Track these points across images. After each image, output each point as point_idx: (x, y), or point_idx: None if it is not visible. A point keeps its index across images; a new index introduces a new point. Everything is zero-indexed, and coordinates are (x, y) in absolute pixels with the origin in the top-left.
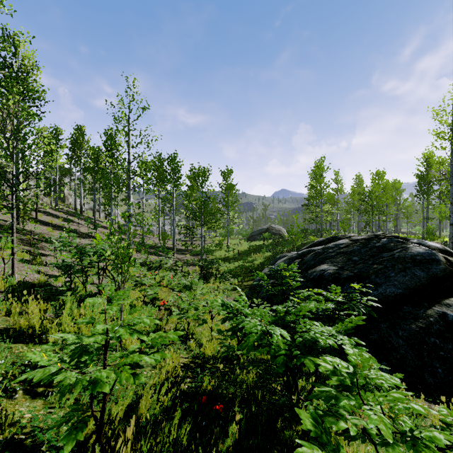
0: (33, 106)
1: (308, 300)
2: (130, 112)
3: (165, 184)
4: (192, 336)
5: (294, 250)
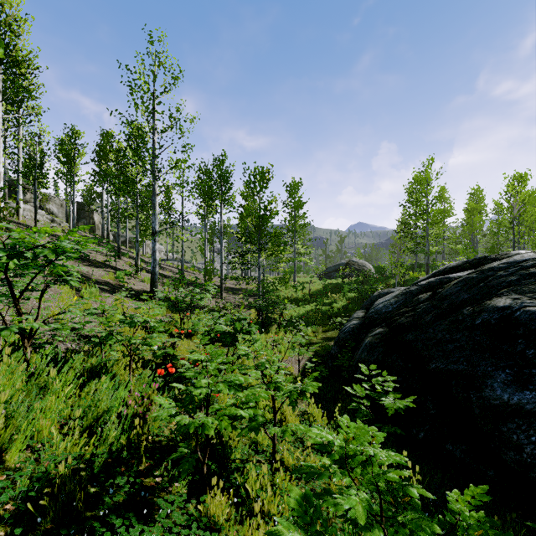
0: (19, 75)
1: None
2: (154, 79)
3: (210, 197)
4: (226, 459)
5: None
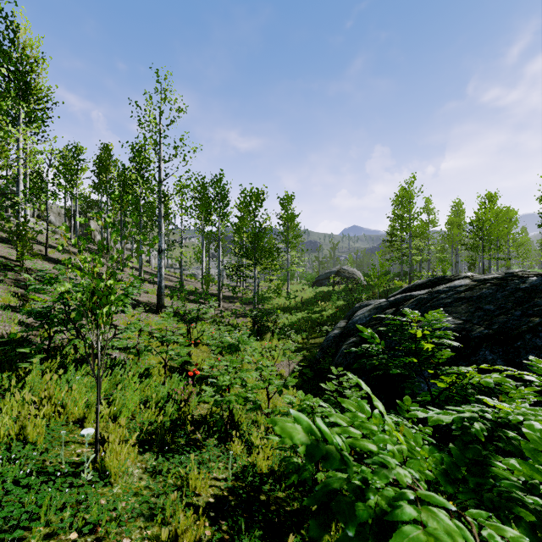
0: (38, 109)
1: (503, 397)
2: (161, 114)
3: (209, 213)
4: (237, 428)
5: (374, 298)
